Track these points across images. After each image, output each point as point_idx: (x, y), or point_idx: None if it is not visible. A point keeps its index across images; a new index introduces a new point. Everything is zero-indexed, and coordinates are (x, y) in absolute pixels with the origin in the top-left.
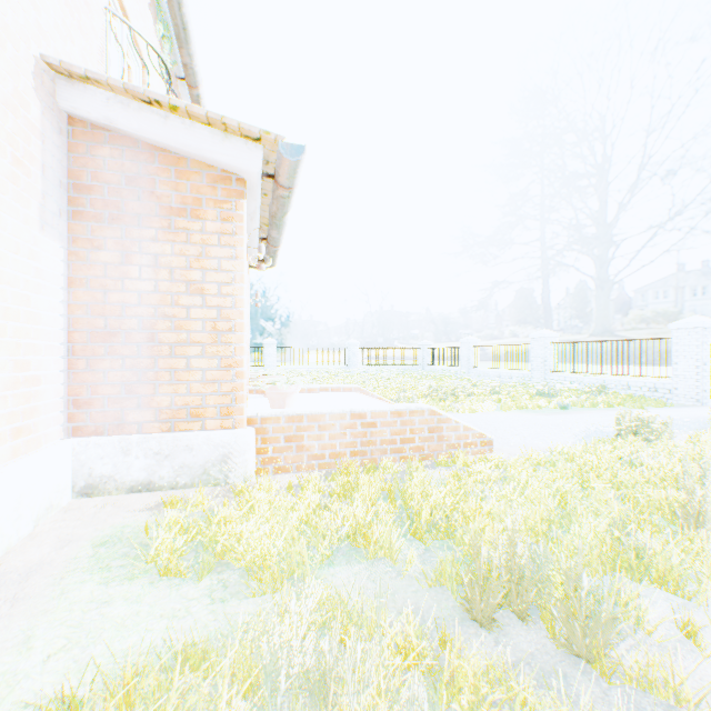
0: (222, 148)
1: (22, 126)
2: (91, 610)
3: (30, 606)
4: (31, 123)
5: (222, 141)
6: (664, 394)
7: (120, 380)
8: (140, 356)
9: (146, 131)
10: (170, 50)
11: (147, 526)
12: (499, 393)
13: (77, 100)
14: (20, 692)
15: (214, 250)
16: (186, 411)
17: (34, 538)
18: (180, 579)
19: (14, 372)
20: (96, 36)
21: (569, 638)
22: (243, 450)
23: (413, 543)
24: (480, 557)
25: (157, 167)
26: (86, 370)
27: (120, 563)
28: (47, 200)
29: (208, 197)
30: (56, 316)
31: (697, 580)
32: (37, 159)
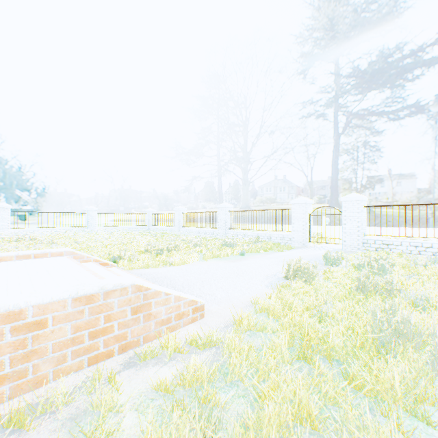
0: None
1: None
2: None
3: None
4: None
5: None
6: (288, 241)
7: None
8: None
9: None
10: None
11: None
12: (201, 246)
13: None
14: None
15: None
16: None
17: None
18: None
19: None
20: None
21: None
22: None
23: None
24: None
25: None
26: None
27: None
28: None
29: None
30: None
31: None
32: None
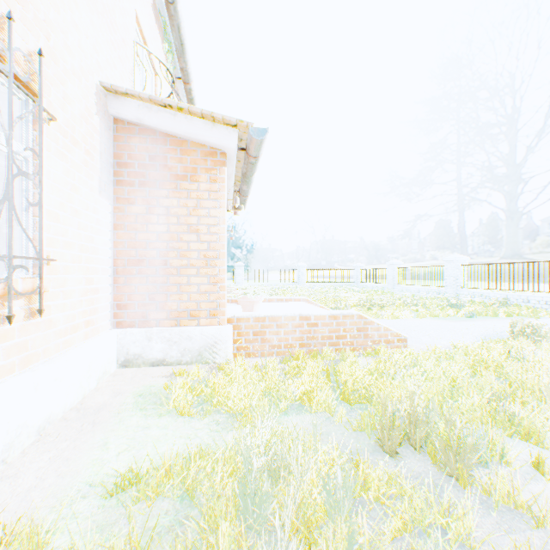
0: (211, 133)
1: (89, 129)
2: (139, 431)
3: (103, 426)
4: (94, 126)
5: (211, 128)
6: None
7: (145, 291)
8: (158, 275)
9: (162, 125)
10: (172, 60)
11: (166, 385)
12: (416, 304)
13: (120, 108)
14: (107, 469)
15: (206, 202)
16: (187, 312)
17: (98, 390)
18: (189, 417)
19: (86, 285)
20: (128, 61)
21: (445, 463)
22: (225, 340)
23: (342, 403)
24: (385, 409)
25: (168, 148)
26: (124, 284)
27: (152, 407)
28: (102, 174)
29: (201, 166)
30: (107, 249)
31: (549, 437)
32: (97, 149)
